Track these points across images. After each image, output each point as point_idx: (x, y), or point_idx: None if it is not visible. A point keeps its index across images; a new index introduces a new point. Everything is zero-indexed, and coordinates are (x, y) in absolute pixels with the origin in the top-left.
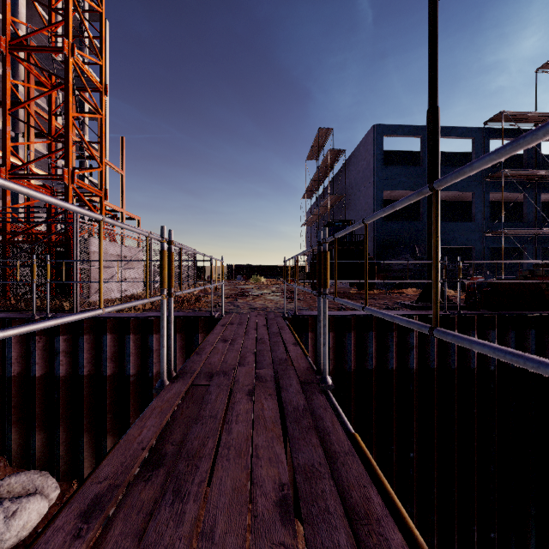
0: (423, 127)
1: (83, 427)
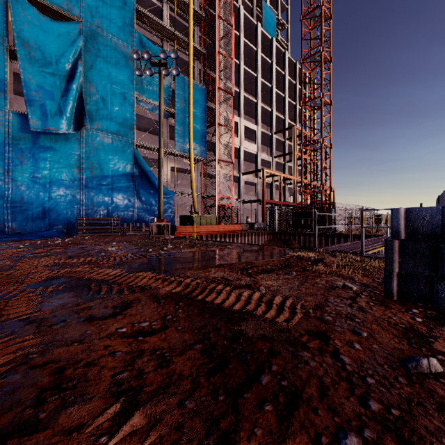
0: None
1: None
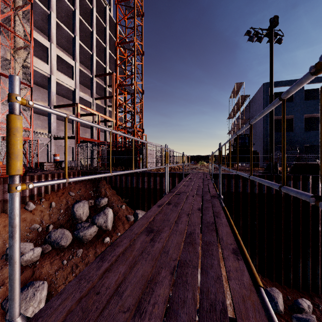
0: (294, 80)
1: (151, 202)
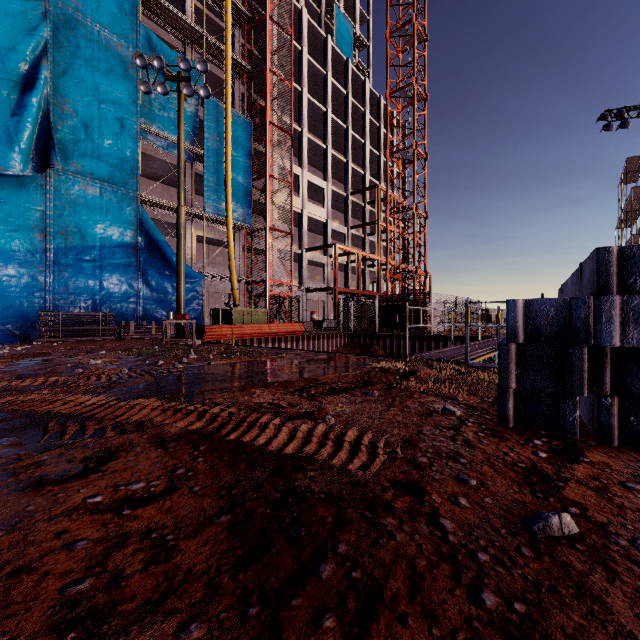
0: None
1: None
